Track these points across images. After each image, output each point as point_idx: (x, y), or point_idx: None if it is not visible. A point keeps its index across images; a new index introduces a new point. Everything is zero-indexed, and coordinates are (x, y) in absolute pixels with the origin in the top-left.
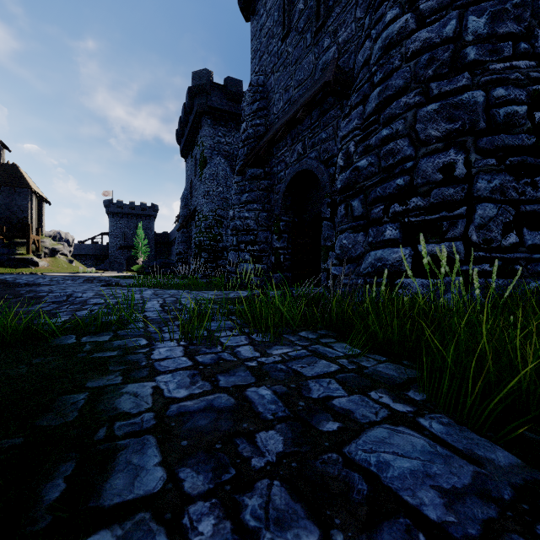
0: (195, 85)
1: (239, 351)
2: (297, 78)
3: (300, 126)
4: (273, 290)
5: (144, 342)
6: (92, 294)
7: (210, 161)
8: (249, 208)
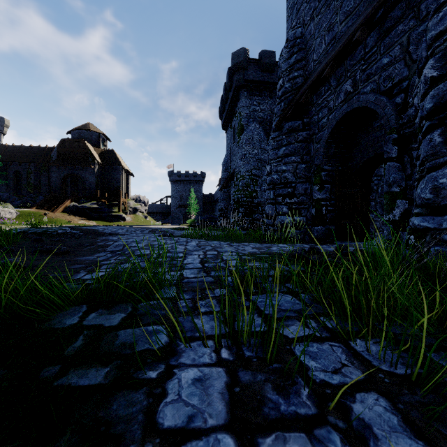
0: (234, 64)
1: (365, 424)
2: (344, 10)
3: (349, 62)
4: (317, 244)
5: (162, 341)
6: (144, 245)
7: (246, 128)
8: (286, 161)
